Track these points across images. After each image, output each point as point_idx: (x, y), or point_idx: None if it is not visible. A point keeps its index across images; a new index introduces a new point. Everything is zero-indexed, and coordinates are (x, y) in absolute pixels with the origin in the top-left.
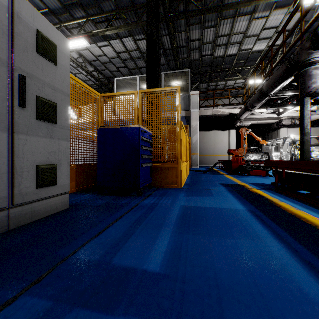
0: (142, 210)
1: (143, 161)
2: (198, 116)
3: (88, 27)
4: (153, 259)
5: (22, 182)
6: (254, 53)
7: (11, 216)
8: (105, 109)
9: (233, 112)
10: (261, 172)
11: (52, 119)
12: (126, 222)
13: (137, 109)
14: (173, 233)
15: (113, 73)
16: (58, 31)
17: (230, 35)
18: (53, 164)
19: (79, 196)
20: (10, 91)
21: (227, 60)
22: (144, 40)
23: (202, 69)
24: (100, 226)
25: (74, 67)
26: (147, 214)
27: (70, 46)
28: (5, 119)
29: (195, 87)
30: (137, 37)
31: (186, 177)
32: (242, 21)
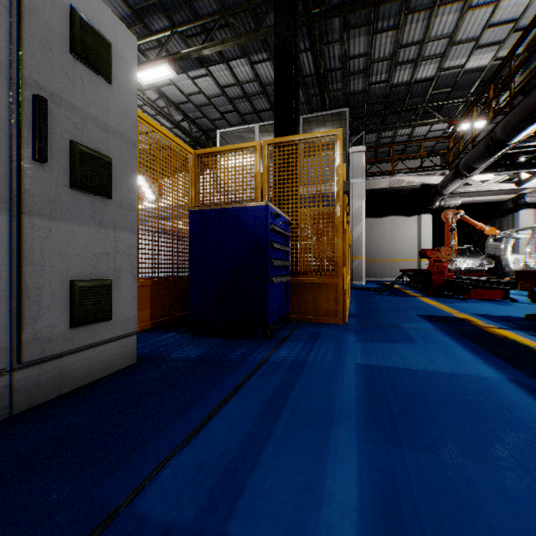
0: (278, 373)
1: (275, 272)
2: (363, 192)
3: (174, 45)
4: (334, 535)
5: (40, 316)
6: (469, 73)
7: (17, 386)
8: (203, 178)
9: (429, 182)
10: (493, 293)
11: (101, 189)
12: (249, 402)
13: (260, 175)
14: (361, 442)
15: (214, 123)
16: (114, 16)
17: (423, 43)
18: (104, 278)
19: (155, 336)
20: (15, 128)
21: (415, 90)
22: (267, 62)
23: (369, 107)
24: (196, 413)
25: (152, 115)
26: (291, 383)
27: (145, 78)
28: (3, 185)
29: (356, 142)
30: (255, 58)
31: (347, 300)
32: (448, 15)
